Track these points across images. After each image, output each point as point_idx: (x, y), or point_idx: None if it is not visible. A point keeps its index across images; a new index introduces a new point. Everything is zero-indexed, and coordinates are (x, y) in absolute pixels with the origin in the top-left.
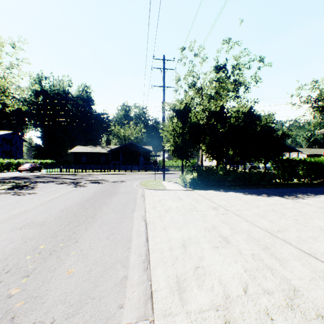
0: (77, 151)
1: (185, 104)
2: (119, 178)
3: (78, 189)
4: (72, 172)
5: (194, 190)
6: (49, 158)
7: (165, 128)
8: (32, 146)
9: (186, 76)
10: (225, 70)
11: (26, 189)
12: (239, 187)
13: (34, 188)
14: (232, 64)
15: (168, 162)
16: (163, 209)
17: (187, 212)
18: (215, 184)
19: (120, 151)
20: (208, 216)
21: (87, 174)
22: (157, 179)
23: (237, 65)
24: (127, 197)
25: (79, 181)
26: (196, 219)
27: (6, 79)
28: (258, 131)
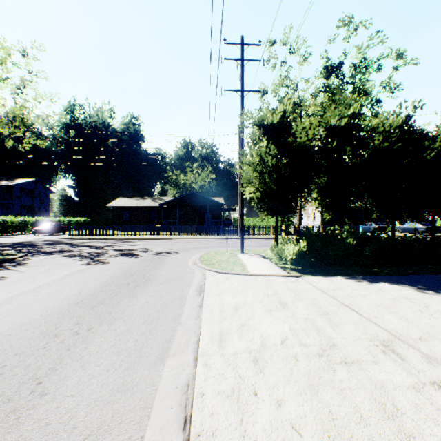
0: (118, 205)
1: (282, 112)
2: (170, 246)
3: (87, 269)
4: (106, 236)
5: (302, 276)
6: (83, 215)
7: (244, 159)
8: (62, 199)
9: (275, 86)
10: (339, 73)
11: (1, 268)
12: (389, 269)
13: (16, 266)
14: (351, 63)
15: (247, 221)
16: (246, 351)
17: (319, 371)
18: (341, 261)
19: (177, 205)
20: (401, 405)
21: (126, 239)
22: (230, 250)
23: (363, 61)
24: (166, 295)
25: (103, 252)
26: (370, 428)
27: (17, 104)
28: (426, 160)
